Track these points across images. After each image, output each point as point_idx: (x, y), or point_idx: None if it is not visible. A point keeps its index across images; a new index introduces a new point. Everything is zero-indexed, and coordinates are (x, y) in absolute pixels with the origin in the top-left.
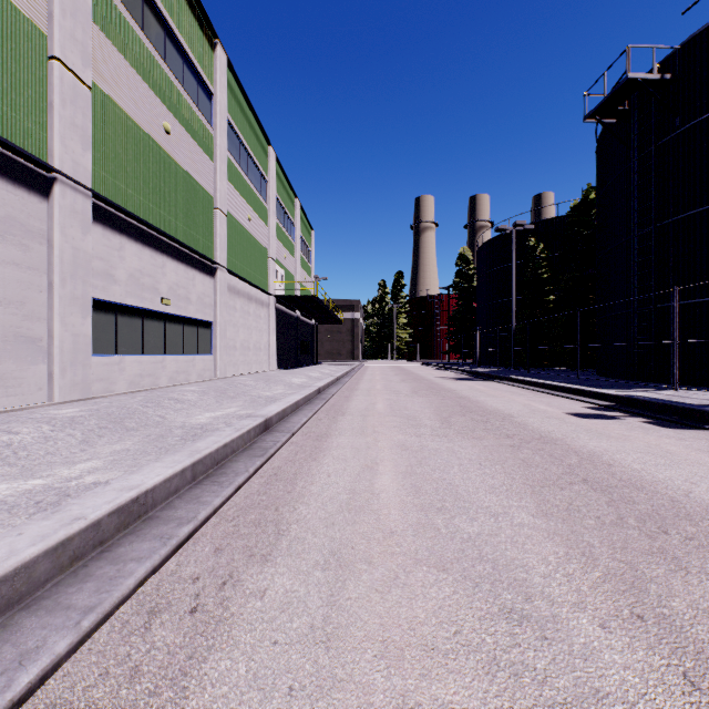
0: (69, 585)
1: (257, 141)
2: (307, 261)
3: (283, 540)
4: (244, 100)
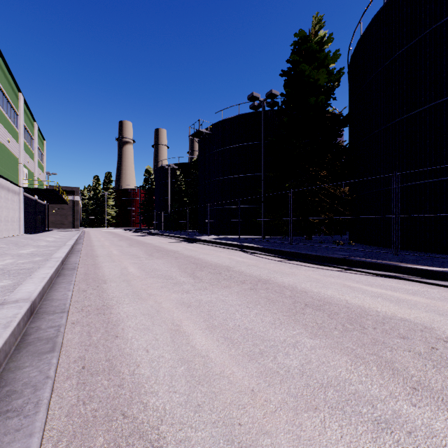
0: (70, 258)
1: (13, 91)
2: (41, 162)
3: (98, 256)
4: (6, 68)
